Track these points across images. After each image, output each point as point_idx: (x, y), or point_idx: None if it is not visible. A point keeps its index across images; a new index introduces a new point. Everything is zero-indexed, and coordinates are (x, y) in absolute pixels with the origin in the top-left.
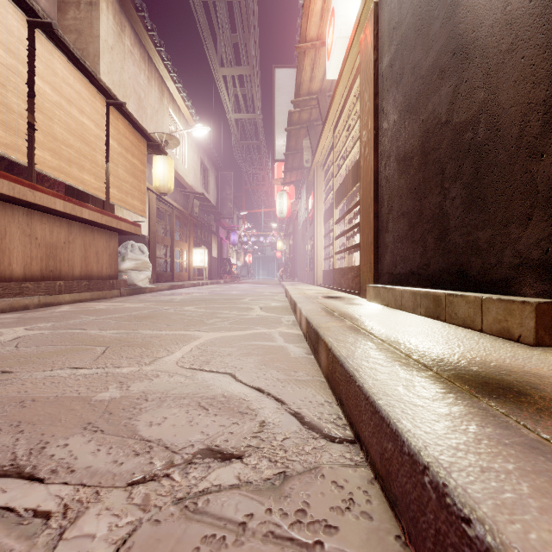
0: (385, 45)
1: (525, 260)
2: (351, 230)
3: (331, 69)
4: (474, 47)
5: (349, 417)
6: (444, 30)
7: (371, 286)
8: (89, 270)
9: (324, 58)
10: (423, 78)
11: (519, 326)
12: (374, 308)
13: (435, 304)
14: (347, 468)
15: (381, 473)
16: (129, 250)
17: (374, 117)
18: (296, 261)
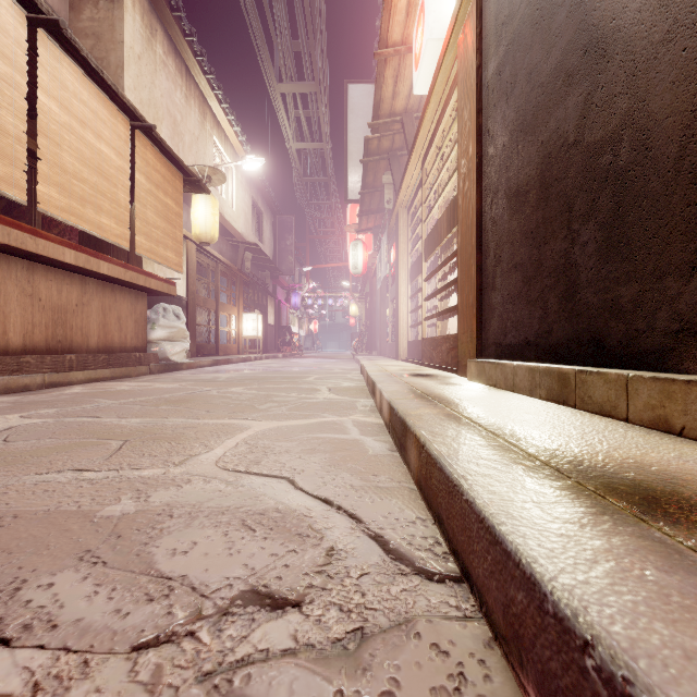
0: (492, 46)
1: (688, 325)
2: (446, 289)
3: (420, 81)
4: (614, 40)
5: (453, 544)
6: (572, 21)
7: (472, 361)
8: (109, 340)
9: (411, 68)
10: (543, 86)
11: (682, 414)
12: (478, 389)
13: (560, 383)
14: (452, 622)
15: (505, 634)
16: (161, 315)
17: (477, 141)
18: (374, 330)
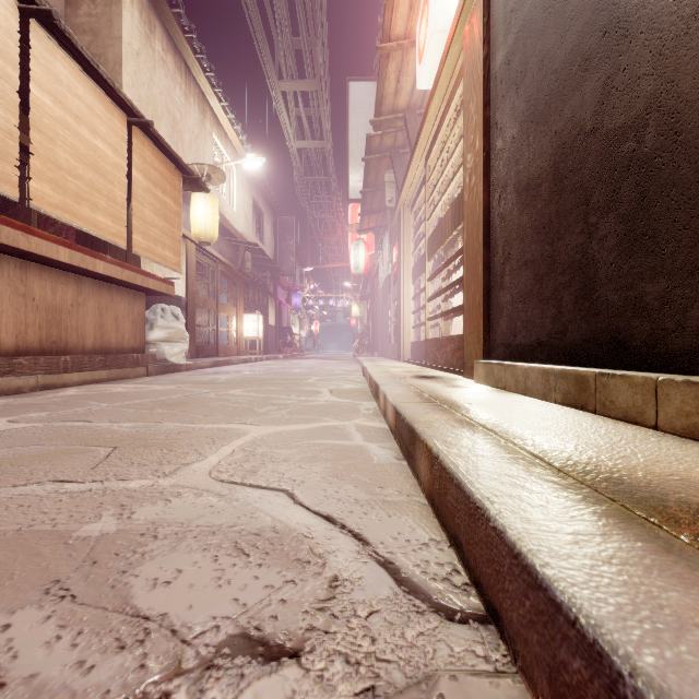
0: (500, 35)
1: None
2: (450, 288)
3: (424, 75)
4: (638, 17)
5: (475, 574)
6: (589, 1)
7: (480, 362)
8: (105, 341)
9: (414, 63)
10: (557, 72)
11: None
12: (487, 392)
13: (578, 387)
14: (482, 680)
15: None
16: (159, 315)
17: (484, 134)
18: (376, 331)
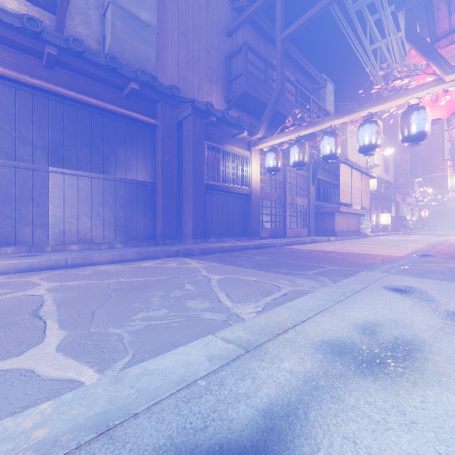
0: None
1: None
2: None
3: None
4: None
5: None
6: None
7: None
8: (354, 229)
9: None
10: None
11: None
12: None
13: None
14: None
15: None
16: (363, 221)
17: None
18: None
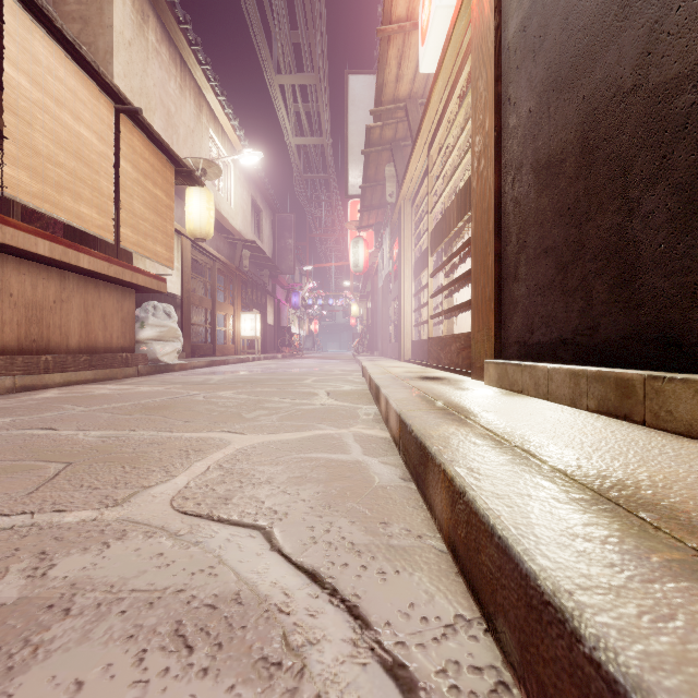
0: (514, 0)
1: None
2: (455, 283)
3: (427, 57)
4: None
5: None
6: None
7: (491, 363)
8: (92, 340)
9: (416, 48)
10: (586, 28)
11: None
12: (502, 396)
13: (619, 392)
14: None
15: None
16: (151, 313)
17: (495, 112)
18: (375, 330)
